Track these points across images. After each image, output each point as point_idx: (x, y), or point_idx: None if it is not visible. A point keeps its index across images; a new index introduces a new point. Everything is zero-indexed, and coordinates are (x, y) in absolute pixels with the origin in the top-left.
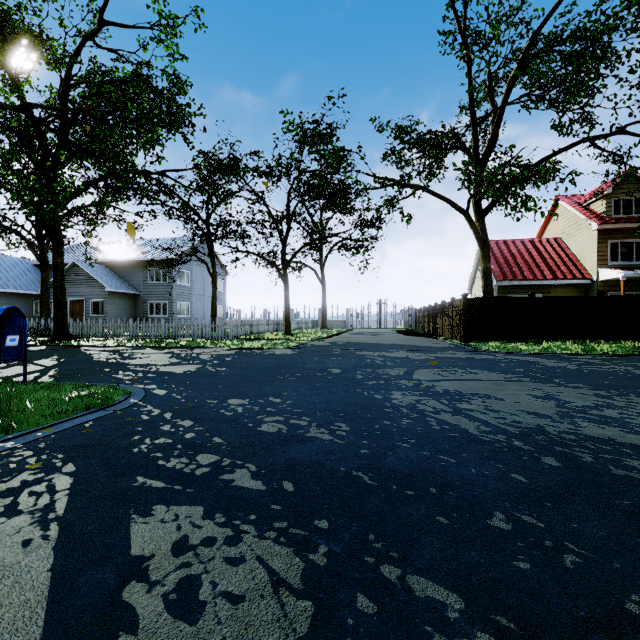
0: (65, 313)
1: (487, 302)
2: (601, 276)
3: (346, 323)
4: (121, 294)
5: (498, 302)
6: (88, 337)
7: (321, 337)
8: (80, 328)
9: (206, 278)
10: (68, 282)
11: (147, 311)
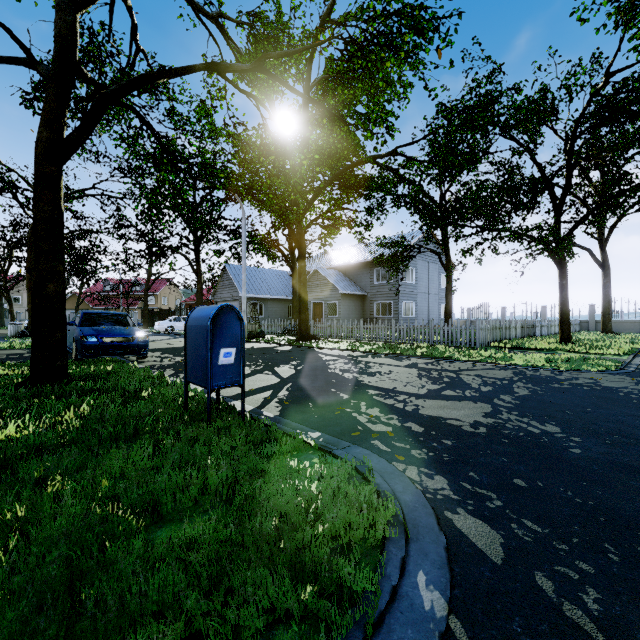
0: (307, 314)
1: None
2: None
3: None
4: (351, 296)
5: None
6: (325, 337)
7: (634, 349)
8: (319, 328)
9: (431, 274)
10: (311, 287)
11: (373, 312)
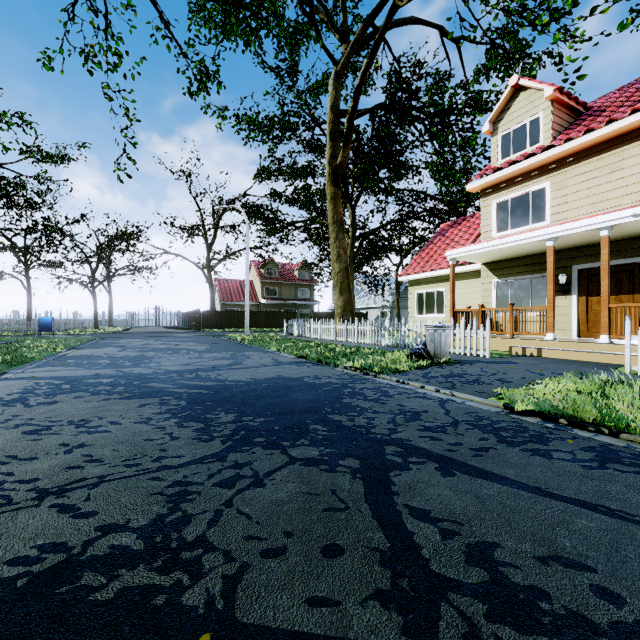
0: None
1: (208, 313)
2: (262, 301)
3: (128, 323)
4: None
5: (213, 313)
6: None
7: (120, 330)
8: None
9: None
10: None
11: None
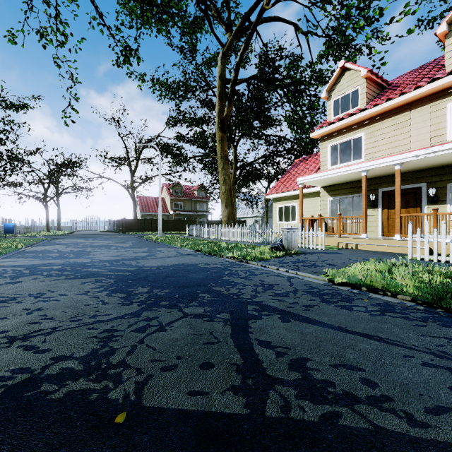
0: None
1: (132, 220)
2: (171, 212)
3: (72, 227)
4: None
5: (135, 220)
6: None
7: (66, 233)
8: None
9: None
10: None
11: None
